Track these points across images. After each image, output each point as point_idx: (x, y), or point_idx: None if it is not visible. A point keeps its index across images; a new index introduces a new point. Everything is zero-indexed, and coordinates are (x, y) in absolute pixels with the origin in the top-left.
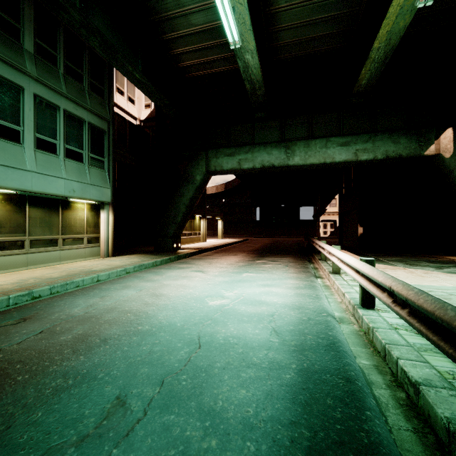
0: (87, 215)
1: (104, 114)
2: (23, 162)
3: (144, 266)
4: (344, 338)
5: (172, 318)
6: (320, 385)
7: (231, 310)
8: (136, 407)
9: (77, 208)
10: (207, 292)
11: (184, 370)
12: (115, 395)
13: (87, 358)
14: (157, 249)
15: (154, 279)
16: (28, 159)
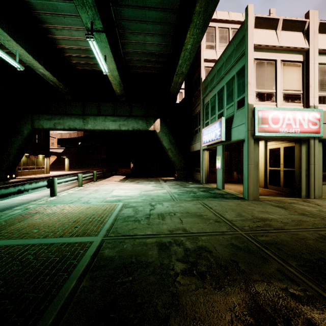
0: None
1: None
2: None
3: None
4: None
5: None
6: None
7: None
8: None
9: None
10: None
11: None
12: None
13: None
14: None
15: None
16: None
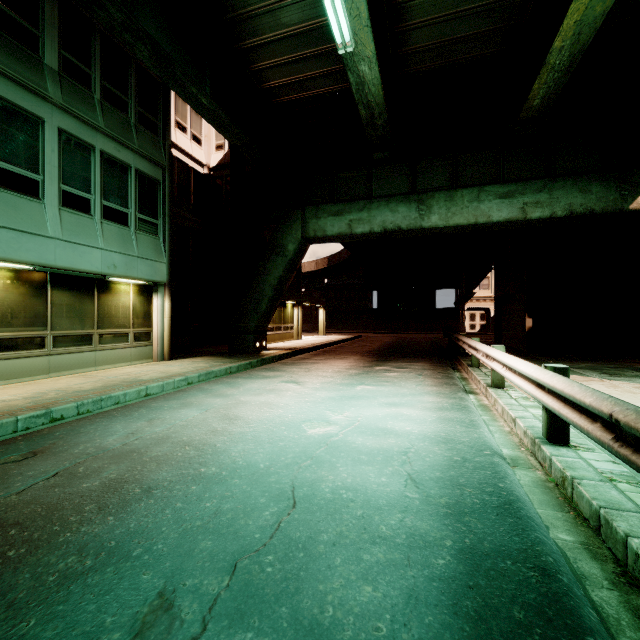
0: (133, 301)
1: (157, 157)
2: (44, 225)
3: (213, 373)
4: (524, 494)
5: (252, 456)
6: (497, 580)
7: (341, 443)
8: (189, 615)
9: (119, 291)
10: (305, 414)
11: (269, 546)
12: (157, 590)
13: (118, 521)
14: (233, 349)
15: (228, 394)
16: (51, 222)
